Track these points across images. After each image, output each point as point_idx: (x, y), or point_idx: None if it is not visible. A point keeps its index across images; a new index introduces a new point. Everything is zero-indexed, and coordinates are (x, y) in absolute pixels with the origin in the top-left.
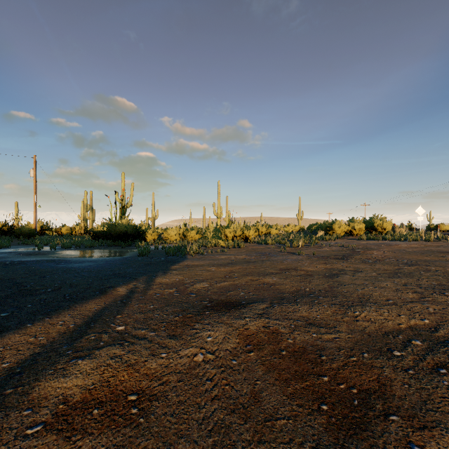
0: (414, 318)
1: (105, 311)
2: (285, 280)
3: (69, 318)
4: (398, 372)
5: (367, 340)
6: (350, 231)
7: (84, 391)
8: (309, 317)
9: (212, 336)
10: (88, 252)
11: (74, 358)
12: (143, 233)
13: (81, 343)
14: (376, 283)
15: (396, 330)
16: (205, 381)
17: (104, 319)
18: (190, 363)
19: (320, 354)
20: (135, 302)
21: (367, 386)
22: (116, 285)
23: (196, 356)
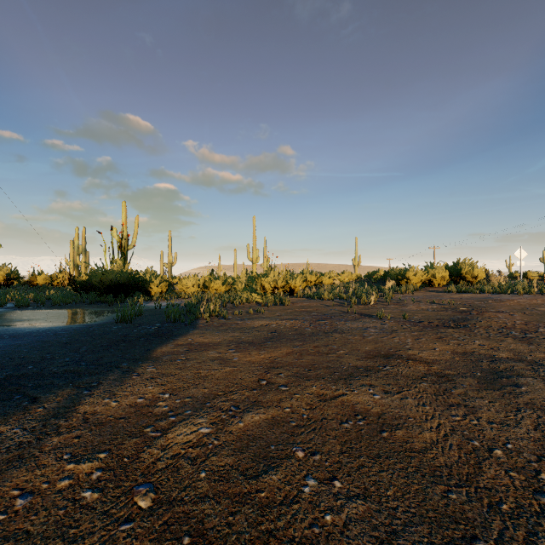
0: None
1: None
2: (403, 400)
3: None
4: None
5: None
6: (429, 281)
7: None
8: None
9: None
10: (46, 315)
11: None
12: (145, 283)
13: None
14: None
15: None
16: None
17: None
18: None
19: None
20: None
21: None
22: None
23: None
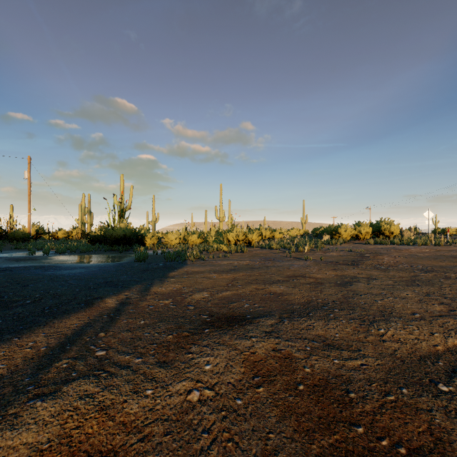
0: (450, 338)
1: (87, 328)
2: (293, 289)
3: (43, 338)
4: (453, 419)
5: (401, 368)
6: (356, 235)
7: (34, 453)
8: (327, 336)
9: (212, 363)
10: (83, 258)
11: (33, 397)
12: (142, 237)
13: (48, 373)
14: (395, 292)
15: (433, 353)
16: (201, 433)
17: (83, 339)
18: (182, 405)
19: (347, 390)
20: (123, 317)
21: (418, 443)
22: (105, 295)
23: (190, 393)
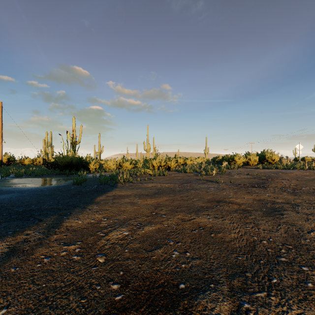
0: None
1: None
2: (223, 221)
3: None
4: None
5: None
6: (247, 162)
7: None
8: None
9: None
10: (33, 181)
11: None
12: (86, 163)
13: None
14: None
15: None
16: None
17: None
18: None
19: None
20: None
21: None
22: None
23: None
